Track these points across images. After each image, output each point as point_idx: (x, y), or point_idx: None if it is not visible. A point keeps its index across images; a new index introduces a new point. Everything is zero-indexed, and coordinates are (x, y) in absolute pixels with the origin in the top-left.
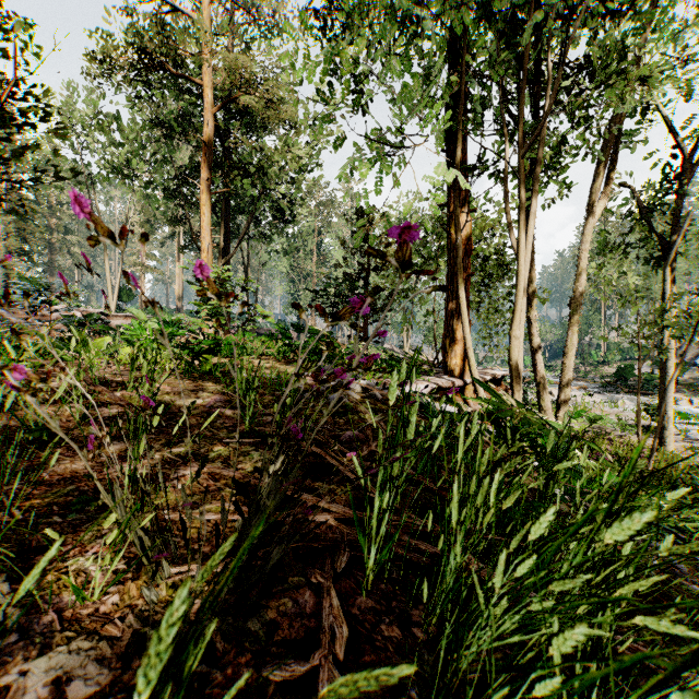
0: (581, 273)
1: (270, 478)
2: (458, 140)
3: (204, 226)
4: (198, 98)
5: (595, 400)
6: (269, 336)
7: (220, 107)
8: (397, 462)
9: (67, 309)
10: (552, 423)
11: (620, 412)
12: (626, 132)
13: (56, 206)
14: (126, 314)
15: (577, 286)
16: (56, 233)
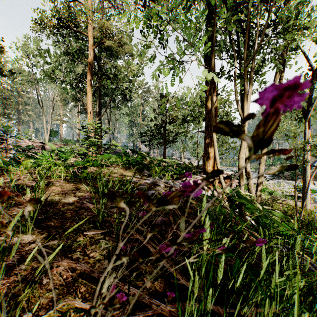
0: None
1: (105, 291)
2: (213, 58)
3: (89, 102)
4: (86, 42)
5: (270, 183)
6: (118, 156)
7: (96, 46)
8: (209, 298)
9: (15, 143)
10: (275, 213)
11: (282, 188)
12: (287, 58)
13: (21, 93)
14: (53, 142)
15: None
16: (21, 105)
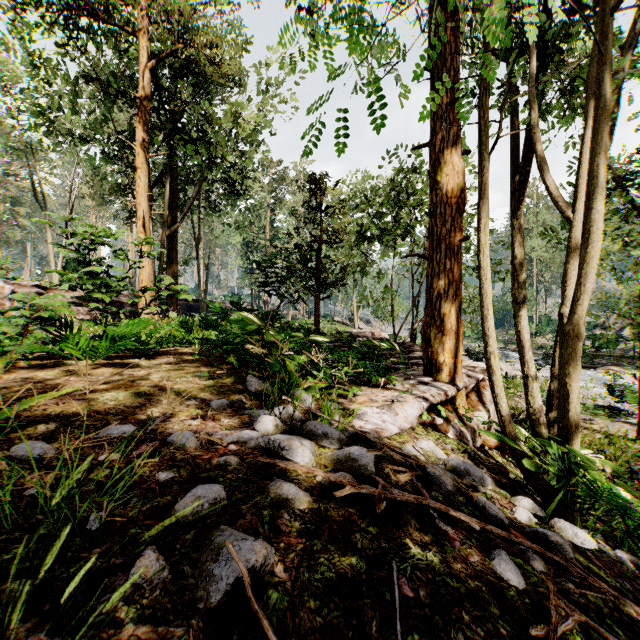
0: None
1: None
2: None
3: (140, 191)
4: (135, 54)
5: (543, 374)
6: (180, 324)
7: (157, 61)
8: None
9: None
10: None
11: None
12: None
13: (3, 177)
14: None
15: None
16: (3, 204)
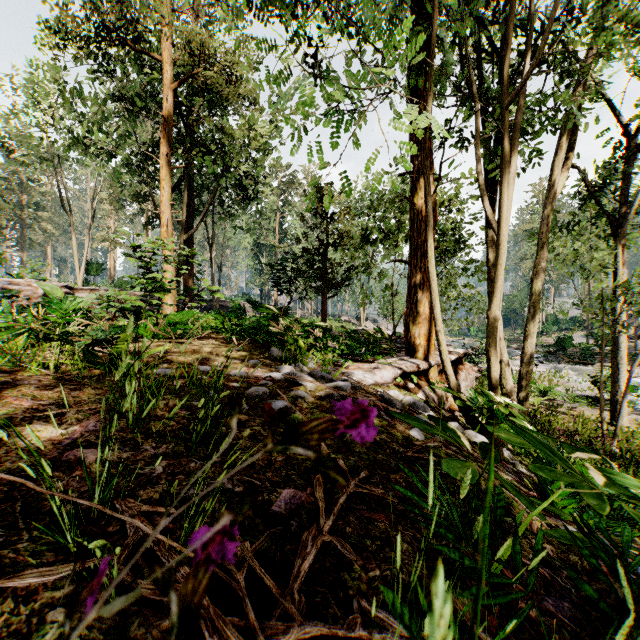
0: (544, 248)
1: None
2: (429, 88)
3: (164, 201)
4: (158, 75)
5: (541, 370)
6: (216, 314)
7: (179, 83)
8: None
9: None
10: (615, 476)
11: (566, 382)
12: (581, 110)
13: (27, 183)
14: (91, 287)
15: (539, 262)
16: (27, 209)
